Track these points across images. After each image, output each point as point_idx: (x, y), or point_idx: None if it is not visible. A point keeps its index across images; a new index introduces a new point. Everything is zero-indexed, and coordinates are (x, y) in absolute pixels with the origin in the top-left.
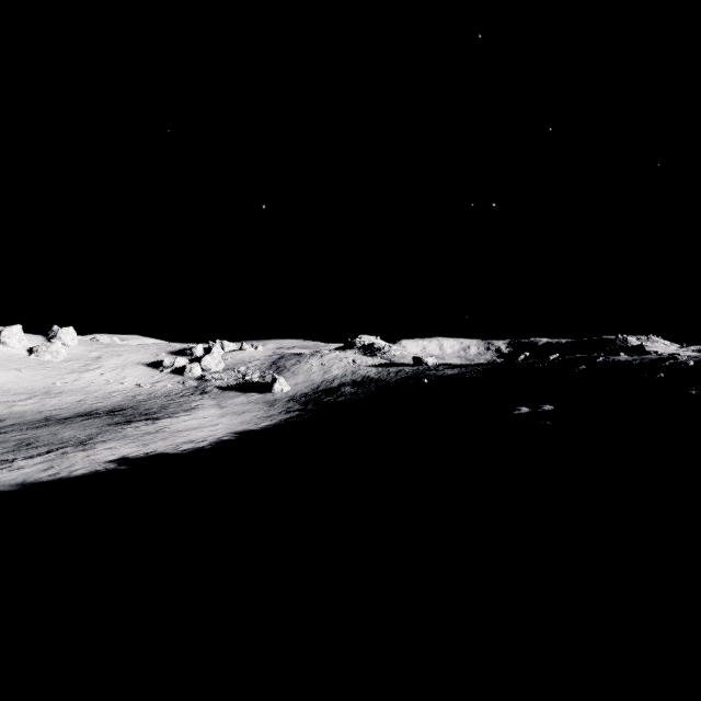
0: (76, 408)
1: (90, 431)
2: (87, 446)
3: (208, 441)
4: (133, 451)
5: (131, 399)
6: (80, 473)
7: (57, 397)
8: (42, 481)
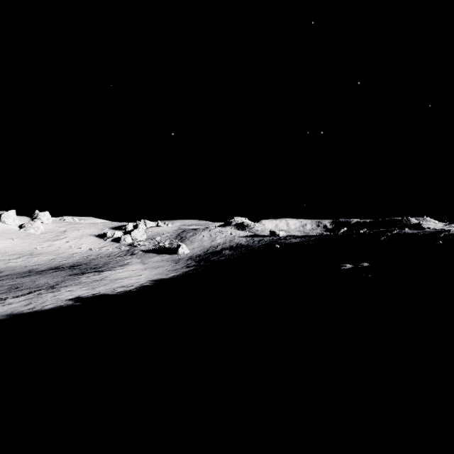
0: (49, 264)
1: (57, 279)
2: (54, 289)
3: (134, 286)
4: (84, 293)
5: (86, 258)
6: (49, 307)
7: (37, 256)
8: (23, 313)
